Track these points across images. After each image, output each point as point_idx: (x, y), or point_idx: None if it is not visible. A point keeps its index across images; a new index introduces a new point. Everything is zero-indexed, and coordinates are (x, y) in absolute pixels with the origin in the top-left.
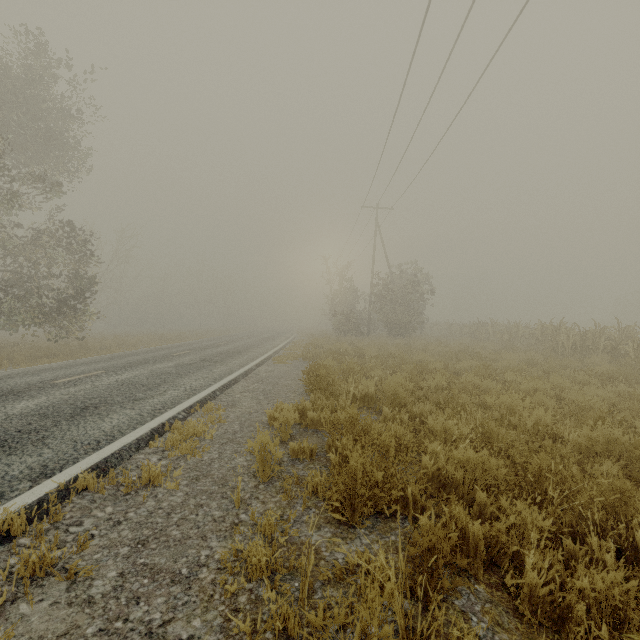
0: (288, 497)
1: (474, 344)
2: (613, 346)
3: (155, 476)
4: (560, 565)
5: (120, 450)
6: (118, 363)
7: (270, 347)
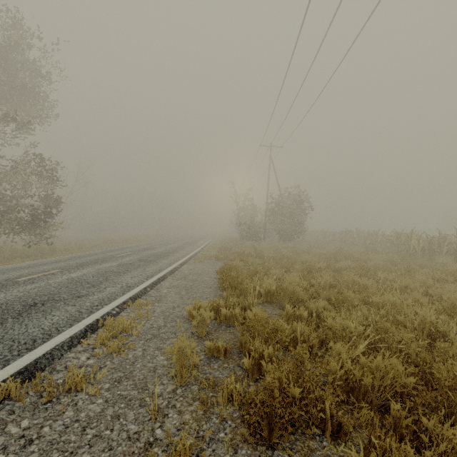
0: (204, 405)
1: (344, 247)
2: (455, 249)
3: (77, 381)
4: None
5: (52, 350)
6: (73, 263)
7: (192, 249)
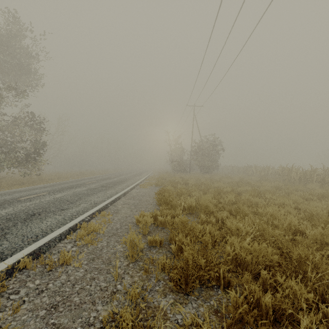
0: (146, 272)
1: (245, 177)
2: (321, 179)
3: (67, 259)
4: (323, 327)
5: (49, 241)
6: (56, 188)
7: (138, 179)
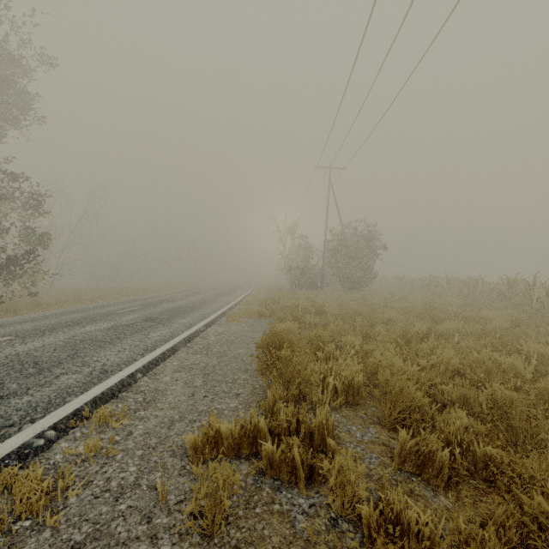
0: None
1: (432, 298)
2: None
3: None
4: None
5: None
6: (45, 324)
7: (226, 302)
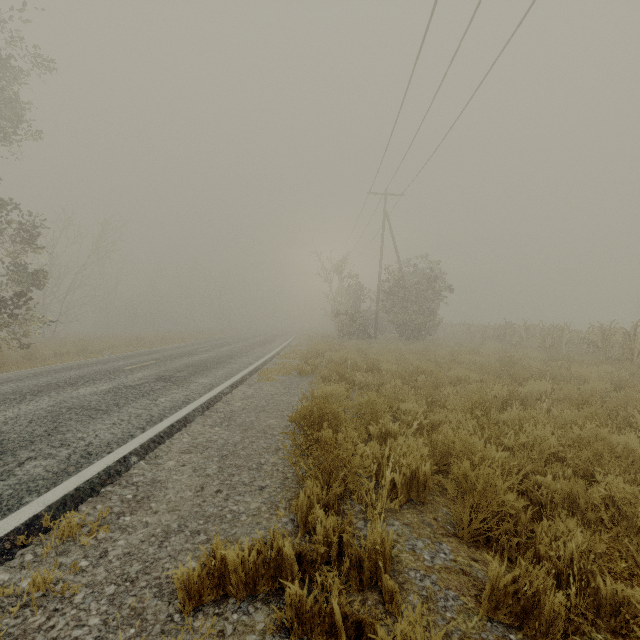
0: None
1: (508, 350)
2: None
3: None
4: None
5: None
6: (30, 385)
7: (260, 354)
